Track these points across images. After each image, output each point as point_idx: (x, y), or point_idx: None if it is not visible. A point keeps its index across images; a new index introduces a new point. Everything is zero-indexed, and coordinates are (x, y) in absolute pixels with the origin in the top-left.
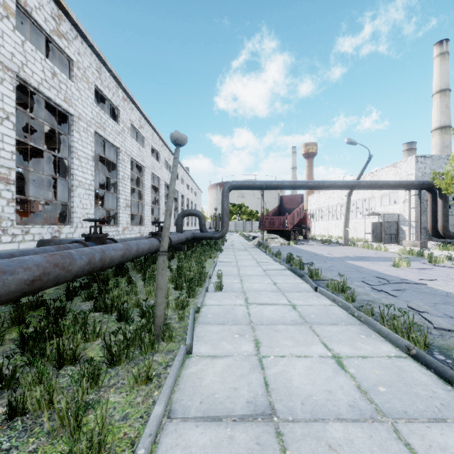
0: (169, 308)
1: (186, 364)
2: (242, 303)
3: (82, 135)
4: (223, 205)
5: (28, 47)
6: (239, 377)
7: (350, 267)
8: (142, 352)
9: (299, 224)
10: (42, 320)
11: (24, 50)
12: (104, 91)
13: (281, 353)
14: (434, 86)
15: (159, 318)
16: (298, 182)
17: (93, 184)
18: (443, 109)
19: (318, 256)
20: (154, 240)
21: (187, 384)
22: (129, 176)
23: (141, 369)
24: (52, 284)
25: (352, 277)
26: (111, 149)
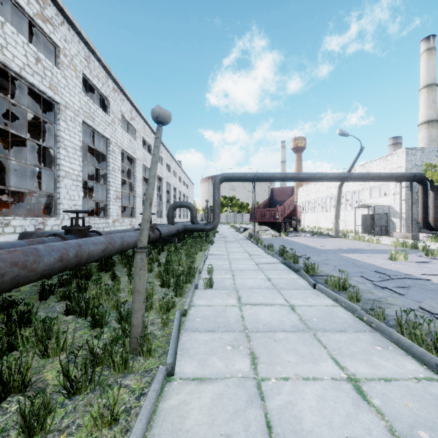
0: (152, 309)
1: (166, 393)
2: (235, 304)
3: (69, 125)
4: (214, 197)
5: (8, 29)
6: (232, 414)
7: (345, 260)
8: (112, 373)
9: (289, 216)
10: (2, 328)
11: (4, 31)
12: (93, 81)
13: (284, 374)
14: (421, 81)
15: (136, 328)
16: (289, 174)
17: (81, 174)
18: (429, 103)
19: (311, 248)
20: None
21: (164, 427)
22: (120, 167)
23: (103, 407)
24: (10, 286)
25: (349, 271)
26: (101, 140)
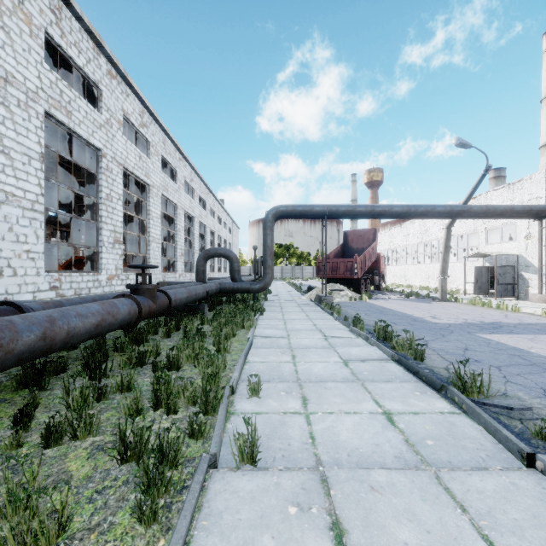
0: None
1: None
2: None
3: (15, 113)
4: (265, 241)
5: None
6: None
7: (501, 350)
8: None
9: (369, 270)
10: None
11: None
12: (68, 51)
13: None
14: (544, 89)
15: None
16: (378, 207)
17: (42, 201)
18: None
19: (421, 322)
20: (121, 304)
21: None
22: (121, 196)
23: None
24: None
25: (543, 385)
26: (90, 152)
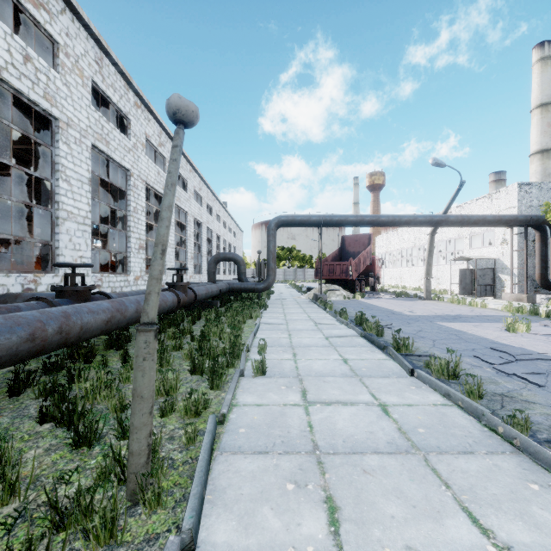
0: (174, 412)
1: None
2: (298, 402)
3: (73, 149)
4: (268, 247)
5: None
6: None
7: (446, 331)
8: (88, 545)
9: (365, 272)
10: None
11: None
12: (107, 92)
13: (388, 546)
14: (533, 100)
15: (136, 457)
16: (367, 217)
17: (90, 216)
18: (544, 128)
19: (397, 315)
20: (168, 295)
21: None
22: (144, 208)
23: None
24: None
25: (456, 348)
26: (120, 171)
